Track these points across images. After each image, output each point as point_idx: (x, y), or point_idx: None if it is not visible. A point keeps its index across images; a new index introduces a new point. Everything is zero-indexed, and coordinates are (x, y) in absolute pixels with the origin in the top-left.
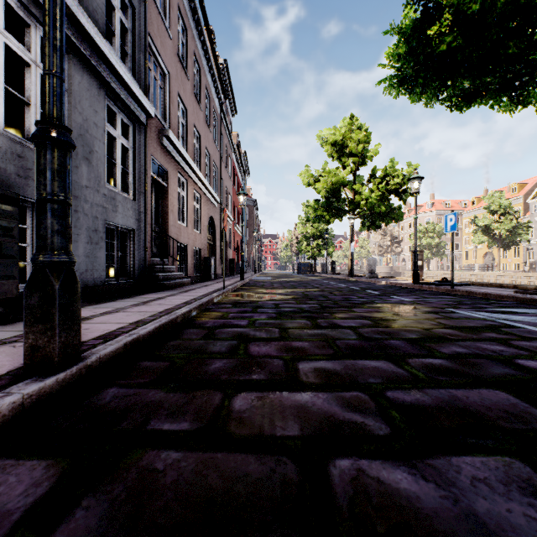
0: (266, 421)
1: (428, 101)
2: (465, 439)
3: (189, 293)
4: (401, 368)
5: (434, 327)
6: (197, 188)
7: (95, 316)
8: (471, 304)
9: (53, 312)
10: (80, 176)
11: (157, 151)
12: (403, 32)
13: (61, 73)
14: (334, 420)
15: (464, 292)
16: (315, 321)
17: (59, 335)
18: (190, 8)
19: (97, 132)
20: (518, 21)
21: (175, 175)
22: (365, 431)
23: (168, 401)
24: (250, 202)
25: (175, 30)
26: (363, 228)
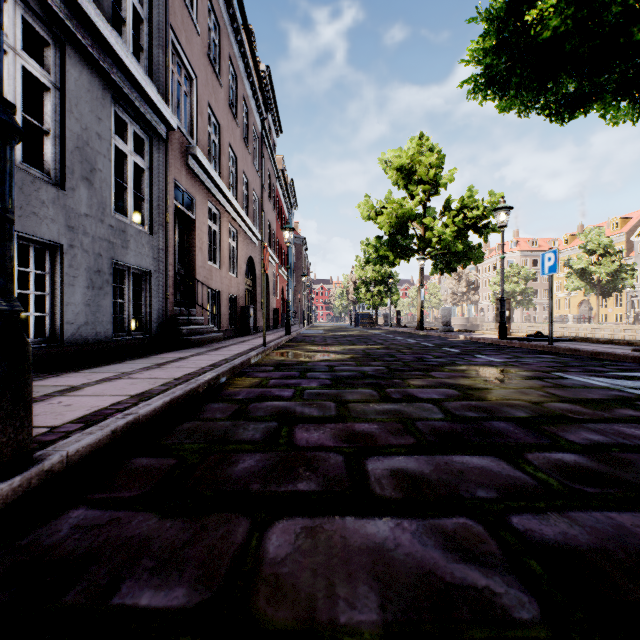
0: (320, 585)
1: (521, 110)
2: None
3: (220, 351)
4: (520, 470)
5: (545, 400)
6: (233, 221)
7: (87, 385)
8: (581, 367)
9: None
10: (78, 201)
11: (181, 173)
12: (493, 16)
13: None
14: (436, 583)
15: (567, 350)
16: (384, 391)
17: None
18: None
19: (101, 146)
20: None
21: (205, 205)
22: (496, 611)
23: (160, 537)
24: (298, 240)
25: (205, 25)
26: (435, 271)
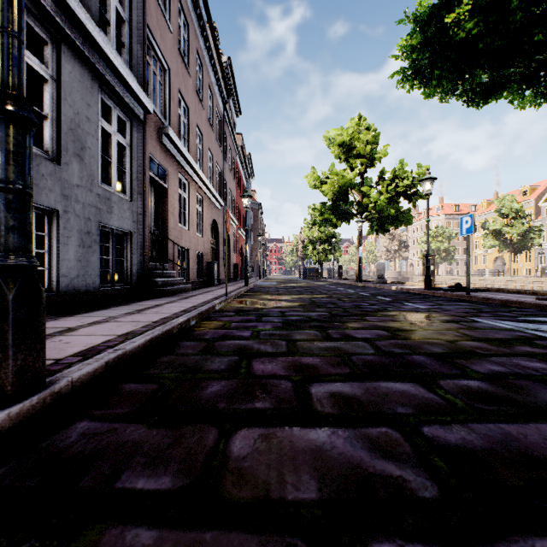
0: (273, 475)
1: (443, 97)
2: (543, 505)
3: (189, 299)
4: (433, 393)
5: (459, 339)
6: (199, 190)
7: (81, 327)
8: (492, 312)
9: (5, 329)
10: (71, 174)
11: (156, 150)
12: (418, 19)
13: (19, 32)
14: (362, 473)
15: (481, 298)
16: (326, 332)
17: (14, 357)
18: (191, 2)
19: (90, 128)
20: (545, 5)
21: (176, 176)
22: (405, 492)
23: (148, 442)
24: (255, 206)
25: (176, 24)
26: (371, 232)
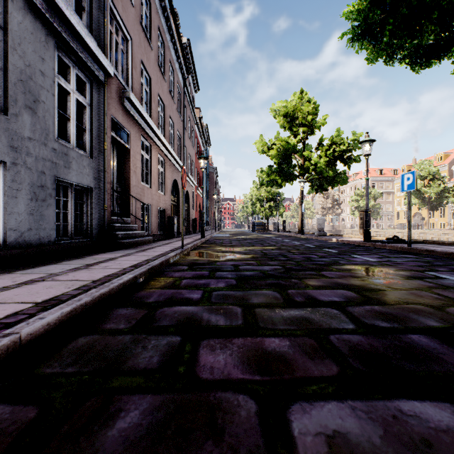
0: None
1: (387, 60)
2: None
3: (146, 252)
4: None
5: (444, 304)
6: (161, 152)
7: (5, 289)
8: (446, 266)
9: None
10: (21, 126)
11: (118, 112)
12: None
13: None
14: None
15: (423, 251)
16: (286, 293)
17: None
18: None
19: (44, 82)
20: None
21: (138, 138)
22: None
23: None
24: (211, 169)
25: None
26: (311, 191)
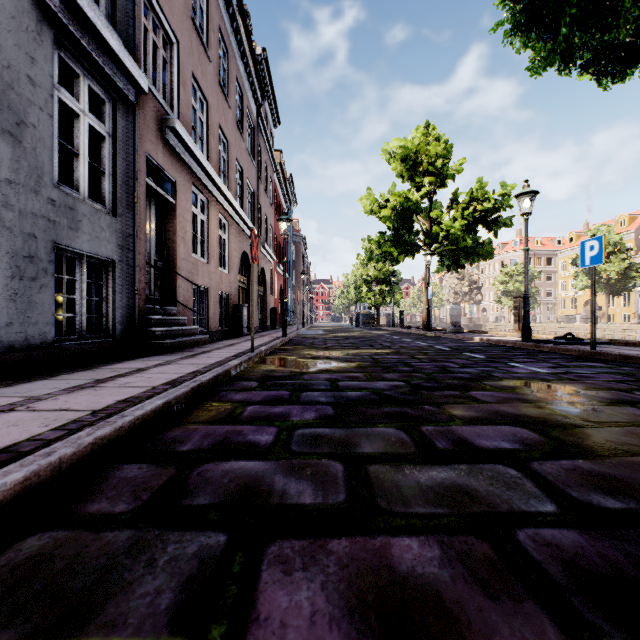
0: None
1: (561, 68)
2: None
3: (195, 359)
4: None
5: None
6: (224, 211)
7: None
8: None
9: None
10: None
11: (157, 149)
12: None
13: None
14: None
15: (616, 356)
16: (418, 432)
17: None
18: None
19: (35, 95)
20: None
21: (189, 189)
22: None
23: None
24: (297, 238)
25: None
26: (441, 269)
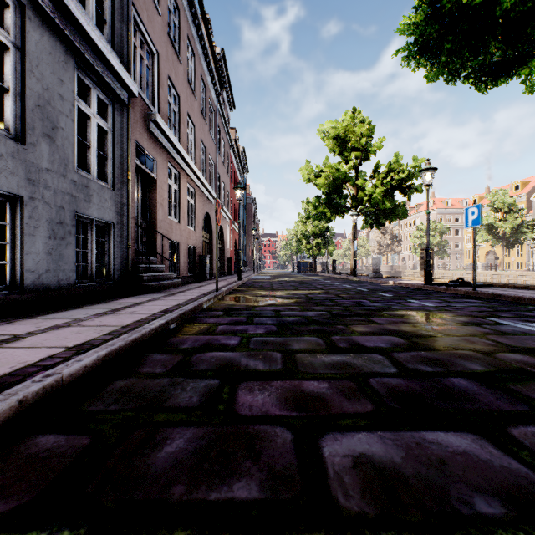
0: None
1: (448, 78)
2: None
3: (175, 296)
4: (515, 458)
5: (495, 350)
6: (191, 182)
7: (31, 334)
8: (510, 312)
9: None
10: (39, 156)
11: (143, 137)
12: None
13: None
14: None
15: (490, 295)
16: (329, 339)
17: None
18: None
19: (63, 106)
20: None
21: (166, 166)
22: None
23: None
24: (249, 200)
25: (166, 7)
26: (366, 226)
